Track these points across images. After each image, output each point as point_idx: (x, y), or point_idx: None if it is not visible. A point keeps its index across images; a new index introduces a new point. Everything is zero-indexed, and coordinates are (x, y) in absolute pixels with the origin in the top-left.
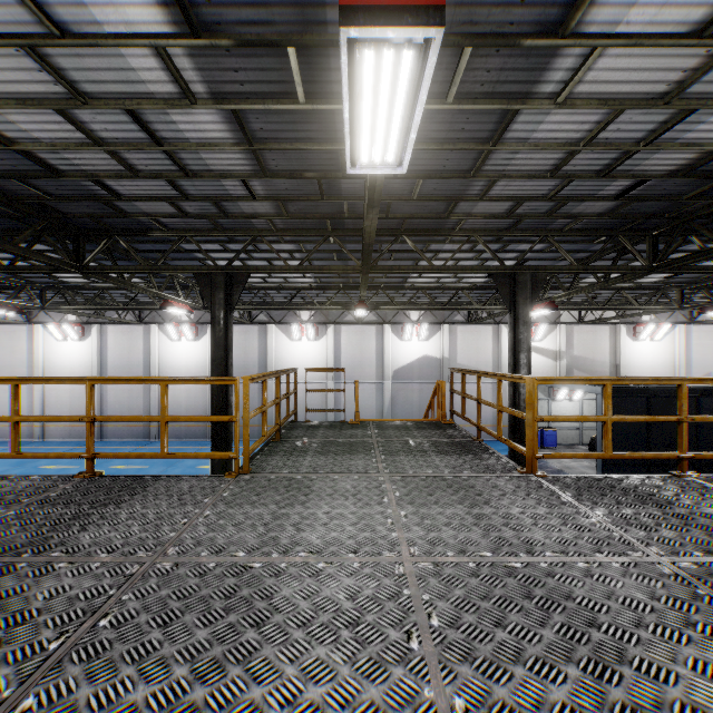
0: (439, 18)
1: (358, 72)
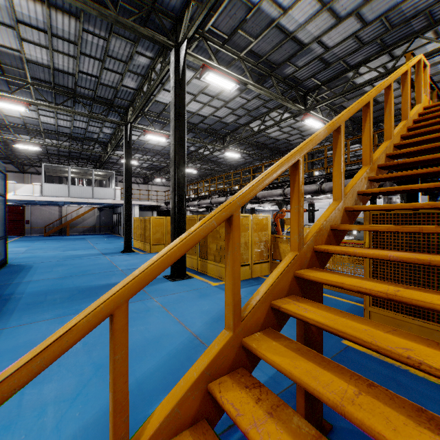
0: None
1: None
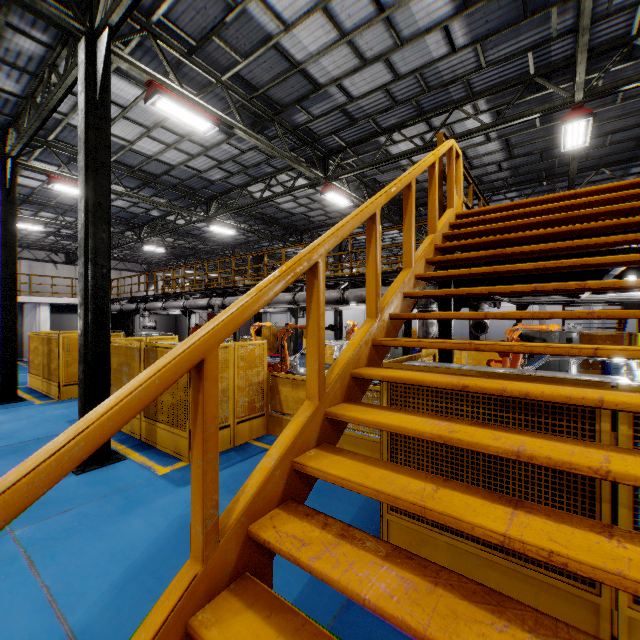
0: (590, 115)
1: (566, 130)
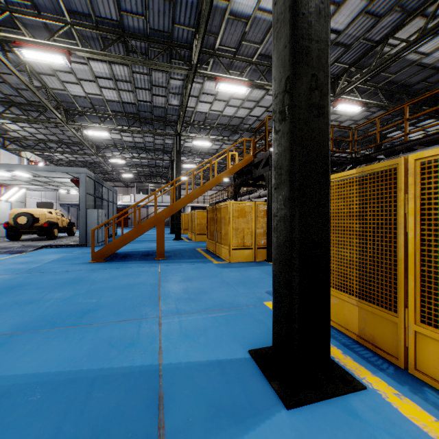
0: (340, 103)
1: (339, 108)
